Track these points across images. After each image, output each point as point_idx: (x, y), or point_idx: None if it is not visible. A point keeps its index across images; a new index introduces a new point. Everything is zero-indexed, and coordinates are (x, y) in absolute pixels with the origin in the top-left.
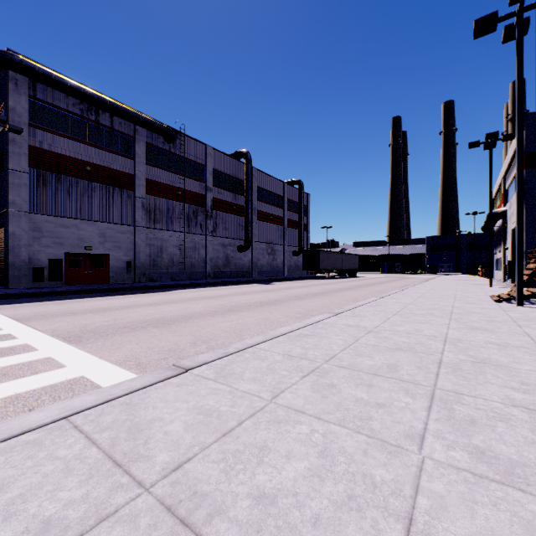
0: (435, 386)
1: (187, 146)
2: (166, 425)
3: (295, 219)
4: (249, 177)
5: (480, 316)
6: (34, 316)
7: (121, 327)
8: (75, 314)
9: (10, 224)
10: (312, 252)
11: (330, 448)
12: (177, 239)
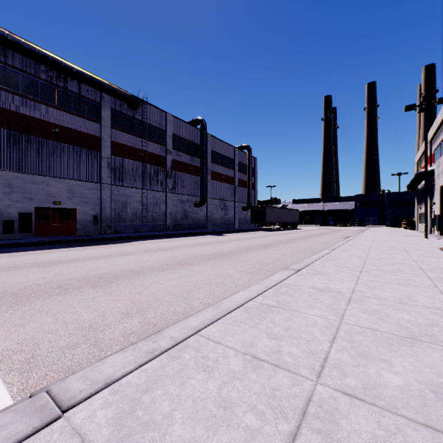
0: None
1: (149, 113)
2: None
3: (244, 179)
4: (204, 142)
5: None
6: None
7: (53, 286)
8: (18, 268)
9: None
10: (259, 207)
11: None
12: (140, 196)
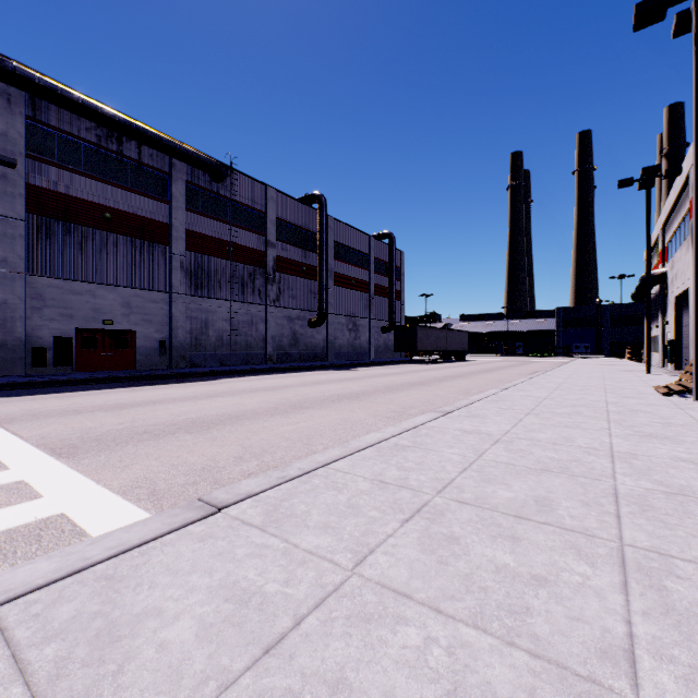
0: (621, 540)
1: (241, 186)
2: (165, 625)
3: (384, 284)
4: (323, 229)
5: (650, 417)
6: (21, 415)
7: (139, 432)
8: (80, 413)
9: (0, 289)
10: (407, 328)
11: (464, 685)
12: (227, 311)
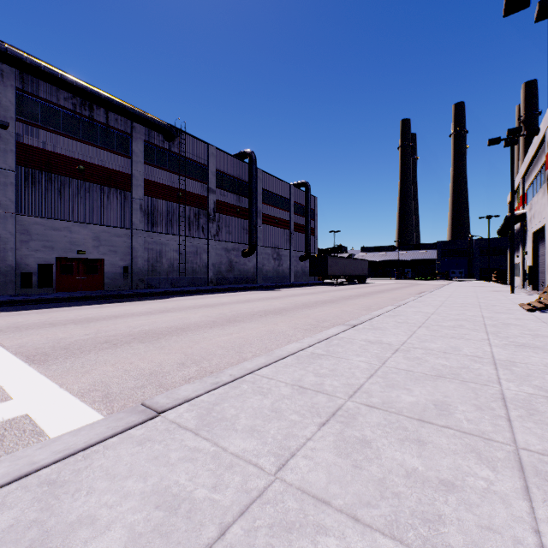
0: (515, 443)
1: (188, 145)
2: (96, 536)
3: (301, 222)
4: (253, 179)
5: (520, 329)
6: (7, 327)
7: (101, 341)
8: (55, 325)
9: None
10: (320, 257)
11: None
12: (177, 244)
